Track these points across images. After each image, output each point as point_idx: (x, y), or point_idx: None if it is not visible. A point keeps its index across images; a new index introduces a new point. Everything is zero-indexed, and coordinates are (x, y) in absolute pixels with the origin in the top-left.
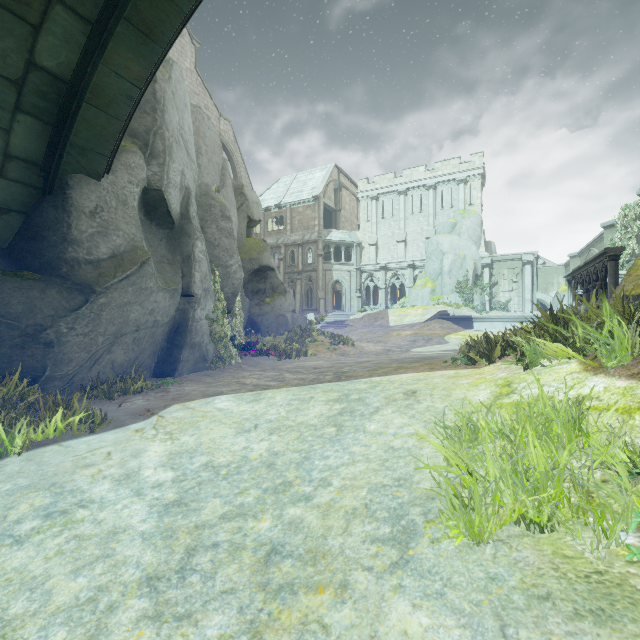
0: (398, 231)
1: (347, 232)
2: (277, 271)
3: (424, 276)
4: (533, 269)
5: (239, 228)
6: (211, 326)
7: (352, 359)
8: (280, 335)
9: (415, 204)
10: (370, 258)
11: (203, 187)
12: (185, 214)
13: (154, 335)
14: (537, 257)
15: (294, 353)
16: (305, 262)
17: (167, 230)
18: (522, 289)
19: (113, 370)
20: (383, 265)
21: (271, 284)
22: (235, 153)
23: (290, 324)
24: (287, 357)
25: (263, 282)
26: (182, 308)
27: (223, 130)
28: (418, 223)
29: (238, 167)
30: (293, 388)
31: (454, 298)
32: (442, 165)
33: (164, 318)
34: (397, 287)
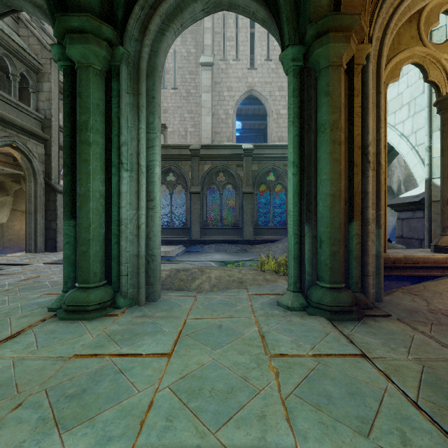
0: None
1: None
2: None
3: None
4: None
5: None
6: None
7: None
8: None
9: None
10: None
11: (407, 173)
12: (398, 189)
13: (387, 229)
14: None
15: None
16: None
17: (392, 196)
18: None
19: None
20: None
21: None
22: None
23: None
24: None
25: None
26: None
27: None
28: None
29: None
30: None
31: None
32: None
33: (391, 224)
34: None
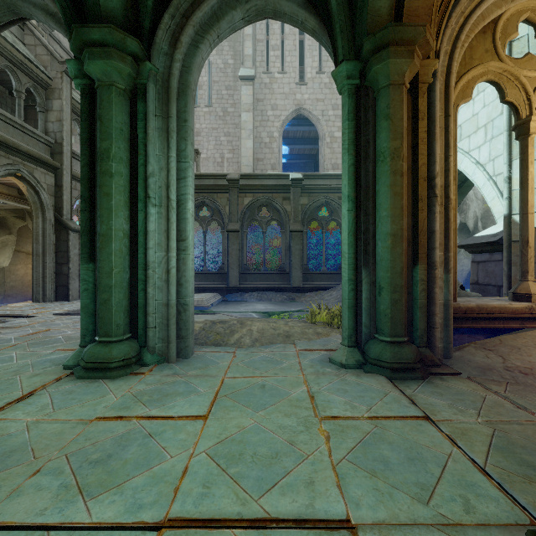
0: None
1: None
2: None
3: None
4: None
5: None
6: None
7: None
8: None
9: None
10: None
11: (485, 208)
12: (475, 227)
13: (462, 274)
14: None
15: None
16: None
17: (467, 235)
18: None
19: None
20: None
21: None
22: None
23: None
24: None
25: None
26: None
27: None
28: None
29: None
30: None
31: None
32: None
33: (466, 268)
34: None
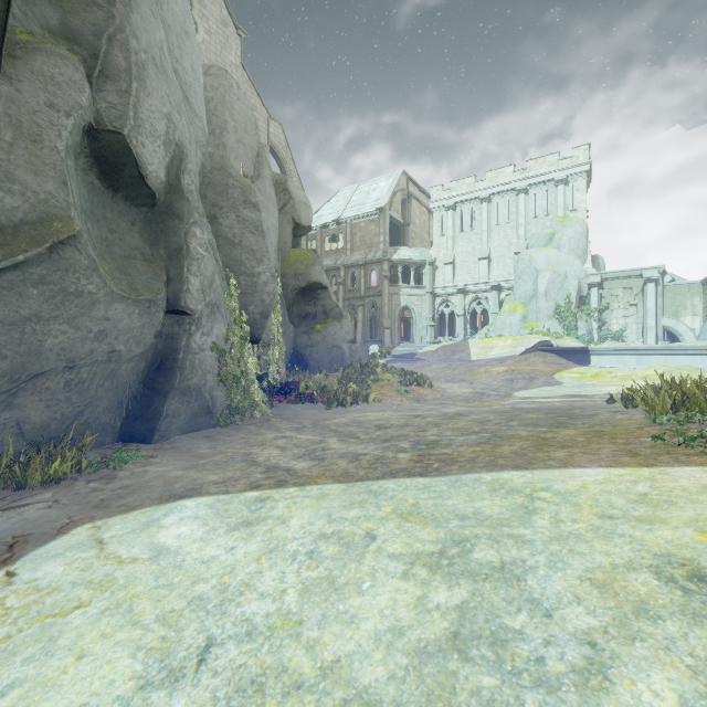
0: (480, 246)
1: (417, 249)
2: (331, 290)
3: (513, 300)
4: (658, 288)
5: (282, 235)
6: (221, 360)
7: (432, 408)
8: (334, 372)
9: (501, 213)
10: (445, 279)
11: (216, 158)
12: (175, 185)
13: (114, 375)
14: (663, 273)
15: (349, 399)
16: (368, 286)
17: (144, 208)
18: (643, 314)
19: (23, 437)
20: (461, 287)
21: (323, 307)
22: (287, 160)
23: (347, 358)
24: (339, 404)
25: (313, 304)
26: (168, 332)
27: (273, 134)
28: (505, 235)
29: (290, 176)
30: (333, 488)
31: (552, 326)
32: (535, 163)
33: (132, 347)
34: (478, 313)
